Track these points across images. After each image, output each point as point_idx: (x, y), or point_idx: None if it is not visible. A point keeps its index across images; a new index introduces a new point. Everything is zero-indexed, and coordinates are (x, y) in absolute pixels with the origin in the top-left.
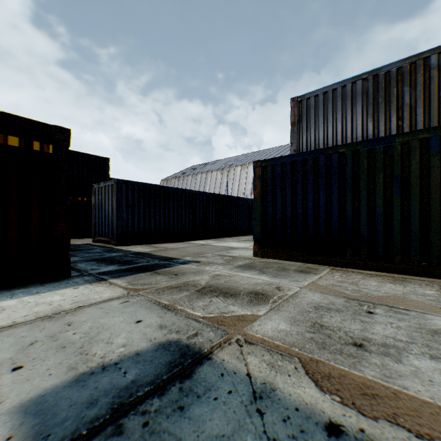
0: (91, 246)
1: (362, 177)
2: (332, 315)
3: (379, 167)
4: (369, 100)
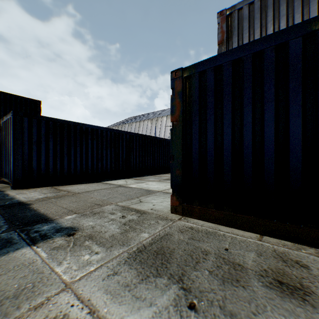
0: None
1: None
2: None
3: None
4: None
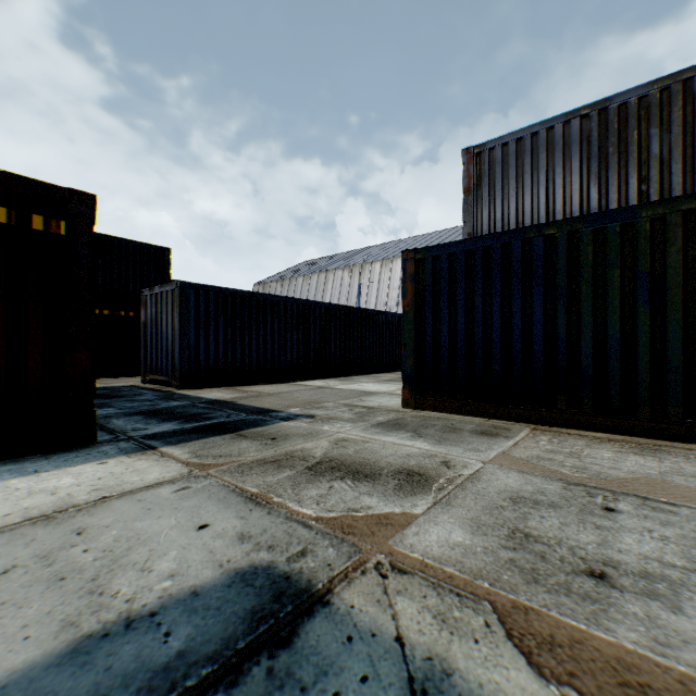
0: (138, 389)
1: (585, 276)
2: (543, 515)
3: (613, 260)
4: (592, 150)
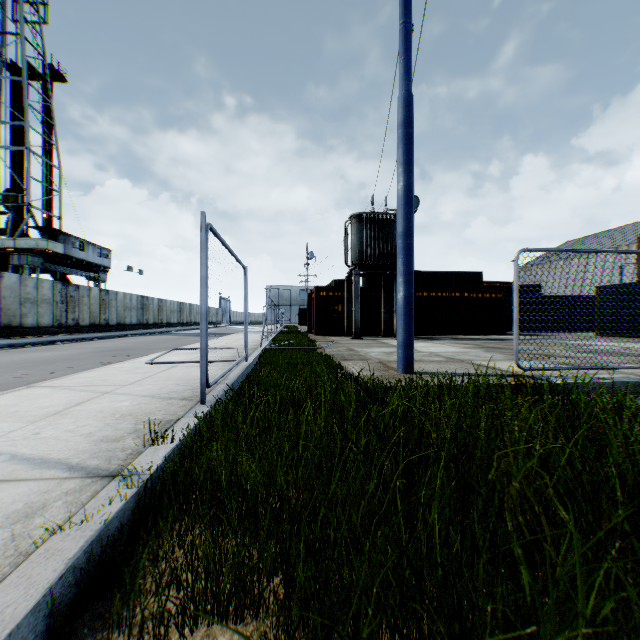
0: None
1: None
2: (593, 339)
3: None
4: None
